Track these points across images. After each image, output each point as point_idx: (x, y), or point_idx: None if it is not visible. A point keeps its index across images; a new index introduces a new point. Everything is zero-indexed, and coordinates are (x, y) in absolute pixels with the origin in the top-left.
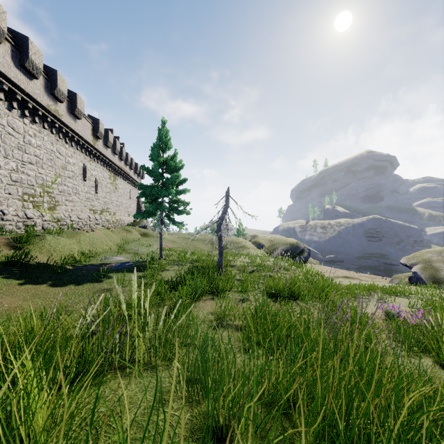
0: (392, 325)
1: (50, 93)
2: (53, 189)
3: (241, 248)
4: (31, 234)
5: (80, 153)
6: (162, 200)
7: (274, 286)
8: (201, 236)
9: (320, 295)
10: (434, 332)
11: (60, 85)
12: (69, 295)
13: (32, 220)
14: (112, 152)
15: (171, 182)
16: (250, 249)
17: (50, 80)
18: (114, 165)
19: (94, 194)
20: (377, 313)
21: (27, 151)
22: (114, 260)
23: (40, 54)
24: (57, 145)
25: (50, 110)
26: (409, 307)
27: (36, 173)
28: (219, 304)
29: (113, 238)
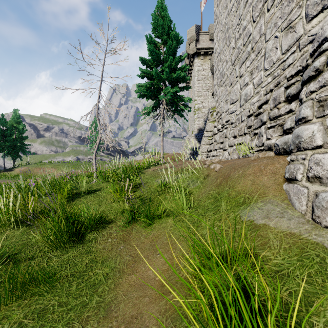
0: None
1: None
2: None
3: None
4: None
5: None
6: None
7: None
8: None
9: None
10: None
11: None
12: None
13: None
14: None
15: None
16: None
17: None
18: None
19: None
20: None
21: None
22: None
23: None
24: None
25: None
26: None
27: None
28: None
29: None
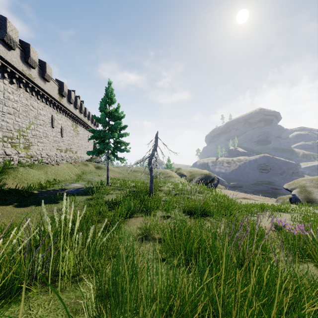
0: (281, 236)
1: (24, 61)
2: (27, 133)
3: (169, 177)
4: (6, 166)
5: (49, 107)
6: (108, 141)
7: (190, 206)
8: (140, 169)
9: (226, 213)
10: (316, 243)
11: (32, 55)
12: (28, 214)
13: (10, 156)
14: (74, 107)
15: (115, 128)
16: (175, 178)
17: (25, 51)
18: (76, 116)
19: (60, 138)
20: (269, 226)
21: (6, 104)
22: (72, 186)
23: (16, 31)
24: (30, 100)
25: (25, 74)
26: (292, 221)
27: (14, 121)
28: (145, 221)
29: (74, 170)
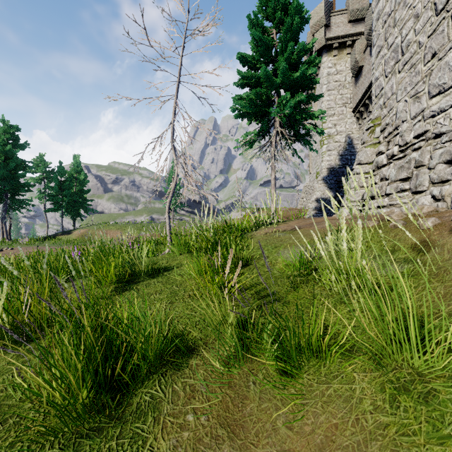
0: None
1: None
2: None
3: None
4: None
5: None
6: None
7: None
8: None
9: None
10: None
11: None
12: None
13: None
14: None
15: None
16: None
17: None
18: None
19: None
20: None
21: None
22: None
23: None
24: None
25: None
26: None
27: None
28: None
29: None
